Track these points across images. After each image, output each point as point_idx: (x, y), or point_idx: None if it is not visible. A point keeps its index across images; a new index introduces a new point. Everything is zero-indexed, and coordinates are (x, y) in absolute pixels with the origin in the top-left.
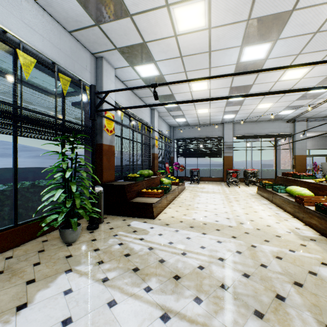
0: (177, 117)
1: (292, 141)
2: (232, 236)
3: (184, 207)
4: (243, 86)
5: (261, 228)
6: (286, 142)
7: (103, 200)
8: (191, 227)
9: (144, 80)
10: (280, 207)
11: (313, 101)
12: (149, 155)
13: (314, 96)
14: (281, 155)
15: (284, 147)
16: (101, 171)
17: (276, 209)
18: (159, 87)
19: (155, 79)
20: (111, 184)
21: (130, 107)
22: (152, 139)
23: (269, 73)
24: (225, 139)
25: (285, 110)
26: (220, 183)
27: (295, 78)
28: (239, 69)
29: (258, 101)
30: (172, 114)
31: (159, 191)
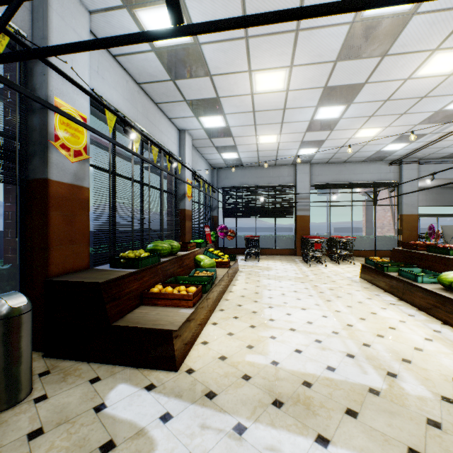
0: (223, 150)
1: (397, 193)
2: (409, 452)
3: (244, 321)
4: (348, 87)
5: (451, 393)
6: (385, 196)
7: (27, 332)
8: (277, 405)
9: (162, 56)
10: (430, 313)
11: (443, 127)
12: (176, 213)
13: (450, 116)
14: (377, 215)
15: (382, 203)
16: (44, 247)
17: (424, 317)
18: (193, 79)
19: (184, 55)
20: (67, 281)
21: (88, 43)
22: (181, 184)
23: (402, 57)
24: (299, 189)
25: (395, 142)
26: (292, 259)
27: (441, 73)
28: (354, 39)
29: (361, 123)
30: (216, 143)
31: (190, 290)
